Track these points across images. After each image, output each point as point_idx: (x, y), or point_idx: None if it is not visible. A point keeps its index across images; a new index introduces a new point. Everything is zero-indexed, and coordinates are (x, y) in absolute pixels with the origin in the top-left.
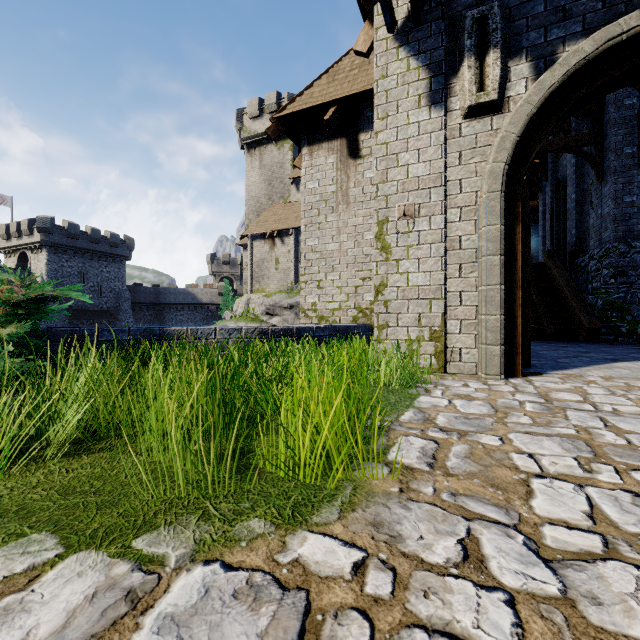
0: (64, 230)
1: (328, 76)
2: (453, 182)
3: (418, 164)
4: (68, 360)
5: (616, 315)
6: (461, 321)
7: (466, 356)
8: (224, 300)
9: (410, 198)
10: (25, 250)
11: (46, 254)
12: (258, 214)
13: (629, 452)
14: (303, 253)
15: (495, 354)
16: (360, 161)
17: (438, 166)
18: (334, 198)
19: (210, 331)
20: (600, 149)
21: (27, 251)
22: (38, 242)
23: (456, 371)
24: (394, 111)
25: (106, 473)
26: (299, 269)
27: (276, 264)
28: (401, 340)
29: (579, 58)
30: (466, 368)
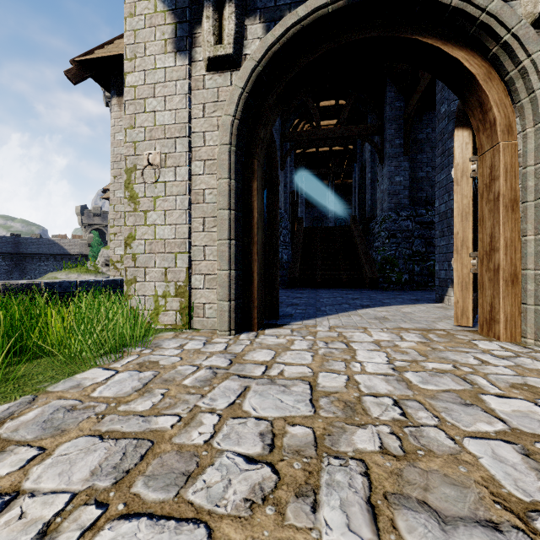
0: None
1: None
2: (198, 134)
3: (164, 112)
4: None
5: (389, 268)
6: (205, 276)
7: (209, 311)
8: (93, 251)
9: (157, 147)
10: None
11: None
12: None
13: (179, 464)
14: (112, 204)
15: (226, 310)
16: None
17: (183, 116)
18: None
19: None
20: (381, 139)
21: None
22: None
23: (200, 327)
24: (142, 53)
25: None
26: None
27: None
28: (149, 296)
29: (294, 22)
30: (209, 323)
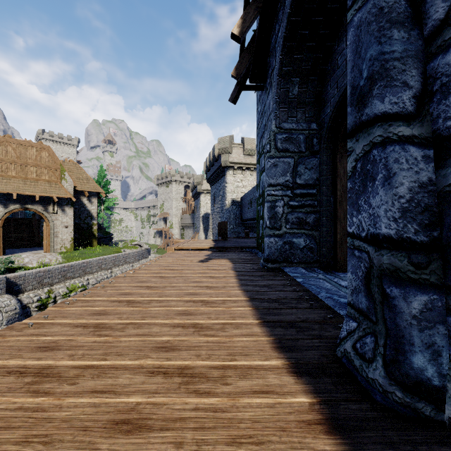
0: None
1: None
2: None
3: None
4: None
5: None
6: None
7: None
8: None
9: None
10: None
11: None
12: None
13: None
14: None
15: None
16: None
17: None
18: None
19: None
20: None
21: None
22: None
23: None
24: None
25: None
26: None
27: None
28: None
29: (11, 209)
30: None
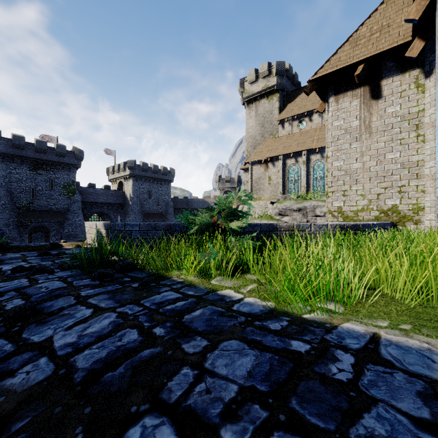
0: (140, 167)
1: (349, 43)
2: None
3: None
4: (229, 242)
5: None
6: None
7: None
8: None
9: None
10: (121, 180)
11: (132, 181)
12: (254, 147)
13: None
14: (330, 172)
15: None
16: (382, 101)
17: None
18: (357, 130)
19: (307, 226)
20: None
21: (122, 180)
22: (128, 175)
23: None
24: None
25: (416, 310)
26: (286, 183)
27: (269, 180)
28: None
29: None
30: None
